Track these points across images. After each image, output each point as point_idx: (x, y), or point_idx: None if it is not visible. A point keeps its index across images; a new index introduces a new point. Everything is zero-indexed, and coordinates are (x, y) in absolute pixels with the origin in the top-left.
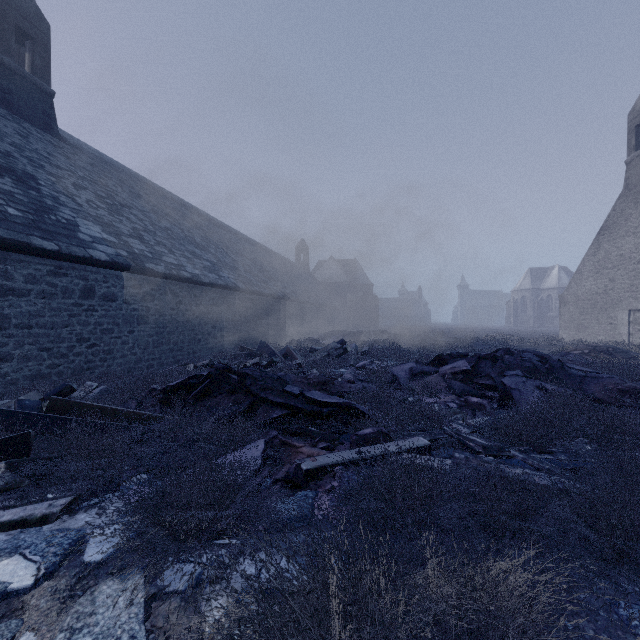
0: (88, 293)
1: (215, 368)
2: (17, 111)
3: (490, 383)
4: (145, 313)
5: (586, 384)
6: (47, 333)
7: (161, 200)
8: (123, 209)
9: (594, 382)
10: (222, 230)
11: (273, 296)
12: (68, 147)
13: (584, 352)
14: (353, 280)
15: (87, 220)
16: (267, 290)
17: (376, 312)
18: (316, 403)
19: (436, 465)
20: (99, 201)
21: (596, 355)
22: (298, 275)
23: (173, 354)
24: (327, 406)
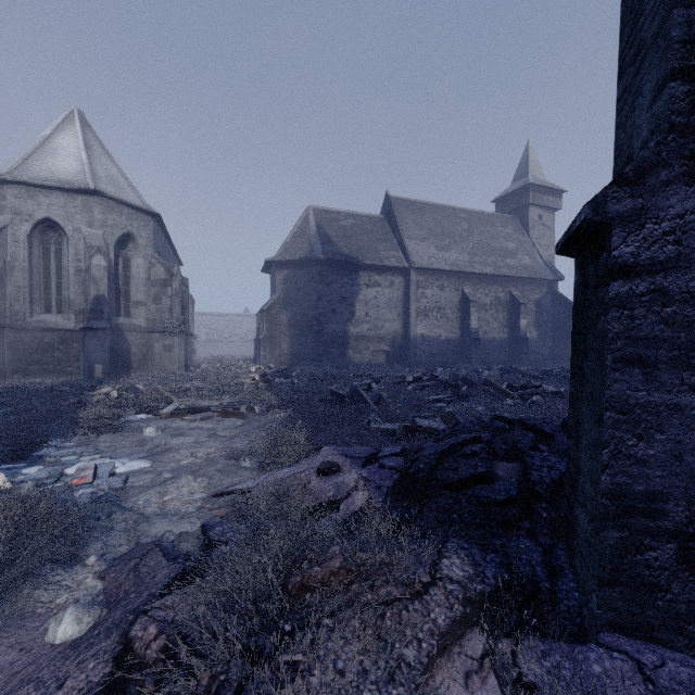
0: None
1: None
2: None
3: None
4: None
5: None
6: None
7: None
8: None
9: None
10: None
11: None
12: None
13: None
14: None
15: None
16: None
17: None
18: None
19: None
20: None
21: None
22: None
23: None
24: None
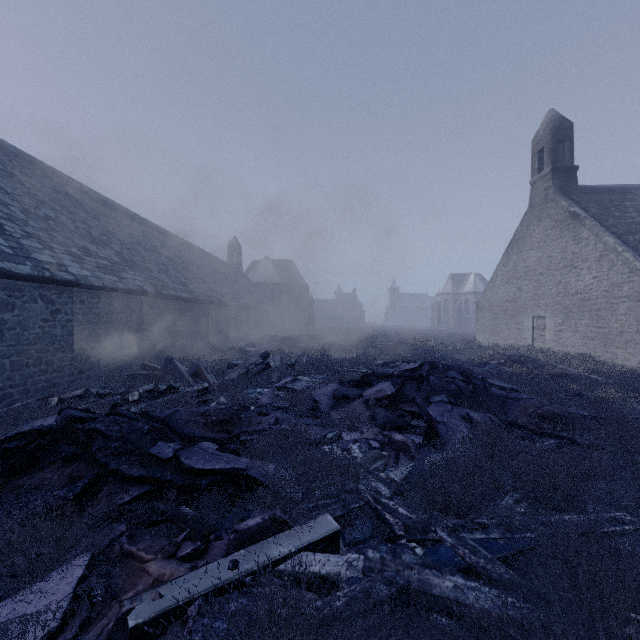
0: None
1: (62, 416)
2: None
3: (415, 410)
4: None
5: (508, 407)
6: None
7: (48, 182)
8: None
9: (515, 404)
10: (136, 223)
11: (193, 300)
12: None
13: (500, 362)
14: (289, 281)
15: None
16: (186, 293)
17: (312, 314)
18: (192, 471)
19: (343, 573)
20: None
21: (511, 365)
22: (228, 275)
23: (46, 377)
24: (208, 474)
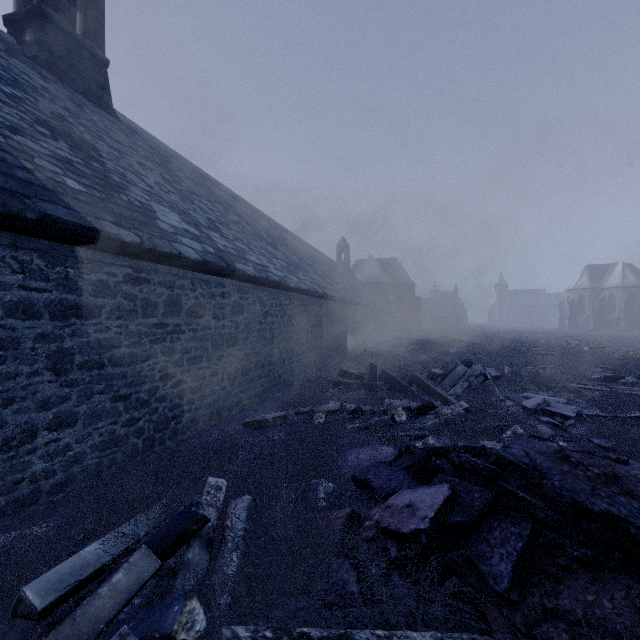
0: (173, 307)
1: (455, 464)
2: (68, 80)
3: None
4: (234, 330)
5: None
6: (123, 372)
7: (218, 192)
8: (192, 196)
9: None
10: (273, 227)
11: (343, 301)
12: (124, 126)
13: None
14: (394, 280)
15: (162, 205)
16: (337, 294)
17: (419, 314)
18: None
19: None
20: (168, 185)
21: None
22: (345, 275)
23: (260, 381)
24: None
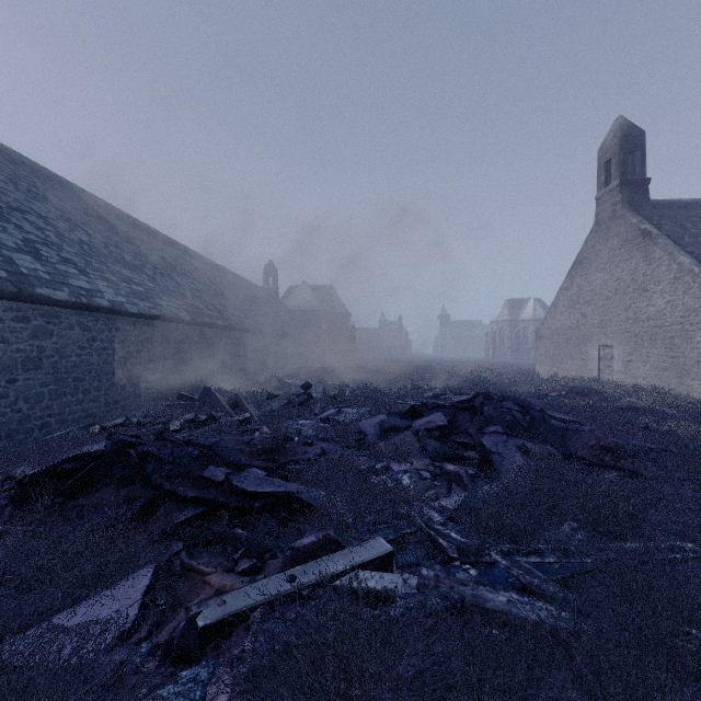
0: None
1: (112, 441)
2: None
3: (468, 441)
4: (36, 355)
5: (568, 439)
6: None
7: (80, 205)
8: (12, 213)
9: (576, 436)
10: (168, 246)
11: (229, 328)
12: None
13: (562, 394)
14: (328, 308)
15: None
16: (221, 321)
17: (354, 344)
18: (245, 494)
19: (397, 589)
20: None
21: (573, 397)
22: (264, 302)
23: (83, 407)
24: (260, 497)
